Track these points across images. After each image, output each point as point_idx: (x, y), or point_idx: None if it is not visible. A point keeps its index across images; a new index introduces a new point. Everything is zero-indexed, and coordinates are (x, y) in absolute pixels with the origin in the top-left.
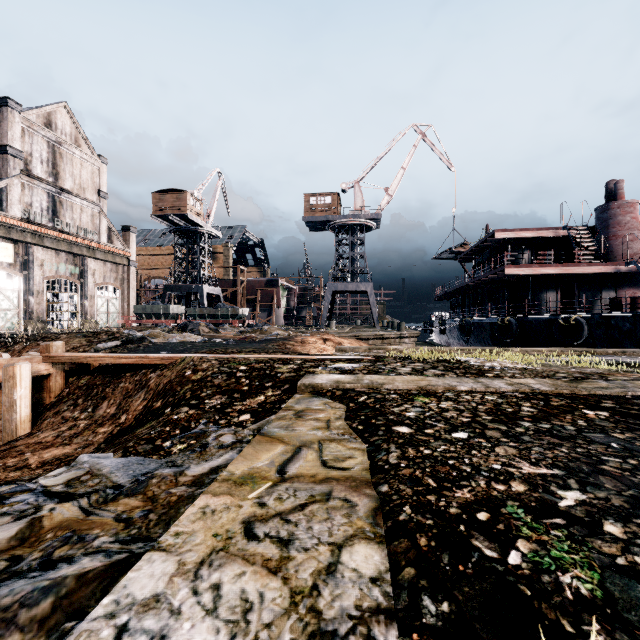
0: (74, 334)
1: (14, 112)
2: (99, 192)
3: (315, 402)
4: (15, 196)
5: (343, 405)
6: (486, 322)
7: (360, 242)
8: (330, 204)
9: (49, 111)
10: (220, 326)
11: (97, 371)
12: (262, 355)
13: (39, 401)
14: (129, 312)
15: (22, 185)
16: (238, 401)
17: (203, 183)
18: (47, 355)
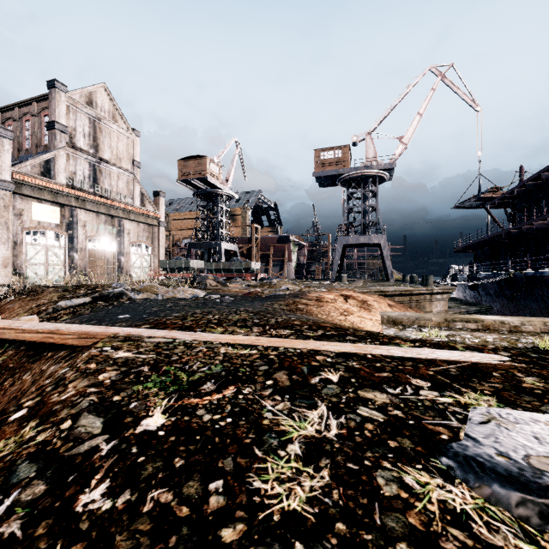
0: (60, 288)
1: (60, 92)
2: (133, 161)
3: None
4: (61, 165)
5: None
6: None
7: (372, 194)
8: (341, 157)
9: (90, 91)
10: (233, 279)
11: (26, 343)
12: (250, 337)
13: None
14: (159, 267)
15: (67, 156)
16: None
17: (222, 151)
18: None
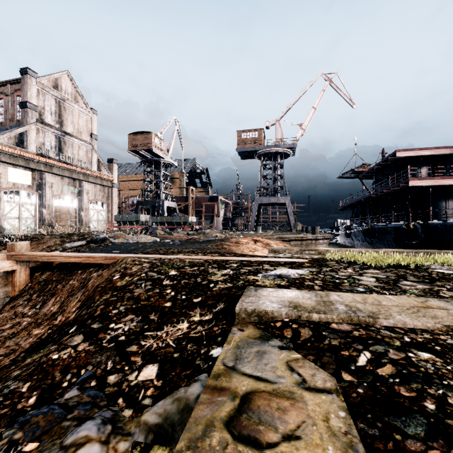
0: (55, 235)
1: (32, 78)
2: (91, 135)
3: (269, 358)
4: (32, 138)
5: (328, 374)
6: (390, 227)
7: (280, 166)
8: (257, 138)
9: (56, 77)
10: (174, 230)
11: (57, 267)
12: (198, 256)
13: (4, 294)
14: (112, 220)
15: (37, 130)
16: (151, 329)
17: (164, 127)
18: (10, 253)
